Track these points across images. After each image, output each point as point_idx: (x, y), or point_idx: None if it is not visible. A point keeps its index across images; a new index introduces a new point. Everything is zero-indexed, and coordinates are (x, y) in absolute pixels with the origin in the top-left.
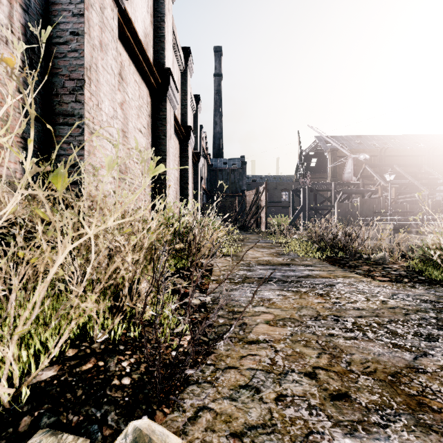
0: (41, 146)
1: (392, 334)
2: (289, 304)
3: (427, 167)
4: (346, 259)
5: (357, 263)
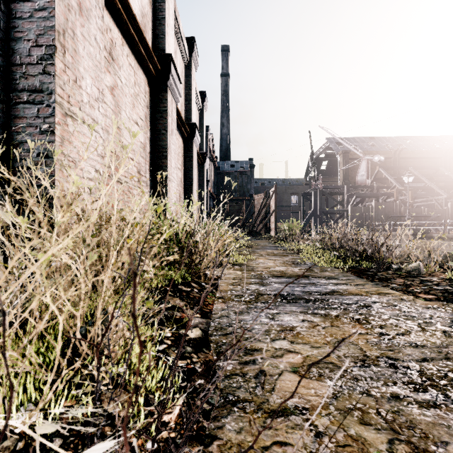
0: None
1: None
2: (320, 337)
3: (444, 170)
4: (372, 269)
5: (387, 275)
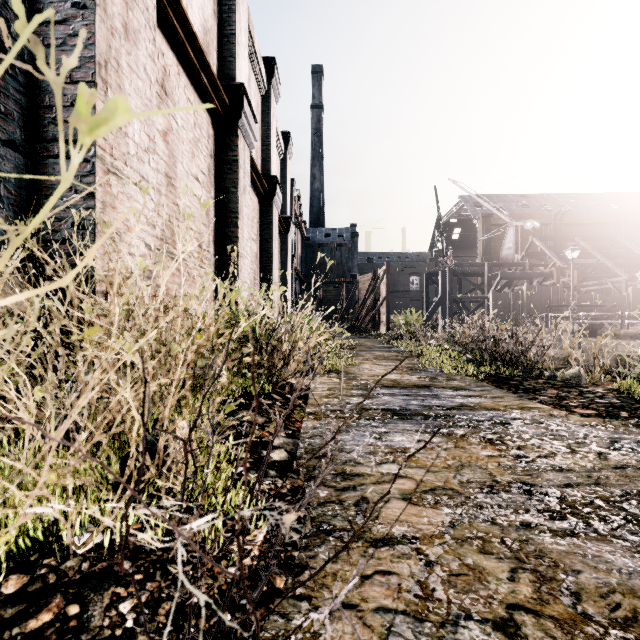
0: (23, 192)
1: (639, 524)
2: (440, 460)
3: (624, 241)
4: (517, 377)
5: (536, 384)
